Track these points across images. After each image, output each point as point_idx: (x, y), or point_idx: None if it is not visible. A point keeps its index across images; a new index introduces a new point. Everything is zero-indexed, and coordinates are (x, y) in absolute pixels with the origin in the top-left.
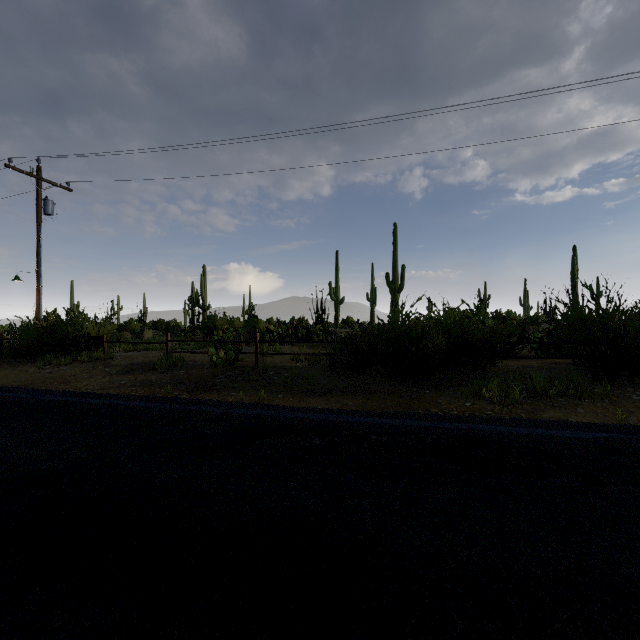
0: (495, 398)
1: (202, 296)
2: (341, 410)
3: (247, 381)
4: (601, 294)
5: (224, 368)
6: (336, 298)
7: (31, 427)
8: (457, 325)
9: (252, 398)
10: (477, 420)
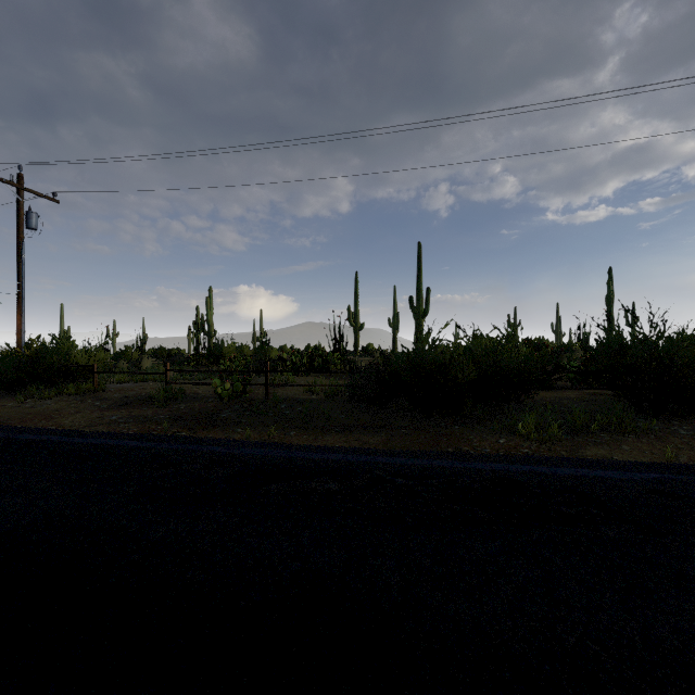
0: (532, 434)
1: (208, 321)
2: (361, 449)
3: (256, 416)
4: (637, 320)
5: (230, 401)
6: (355, 324)
7: (0, 472)
8: (489, 353)
9: (261, 435)
10: (513, 459)
